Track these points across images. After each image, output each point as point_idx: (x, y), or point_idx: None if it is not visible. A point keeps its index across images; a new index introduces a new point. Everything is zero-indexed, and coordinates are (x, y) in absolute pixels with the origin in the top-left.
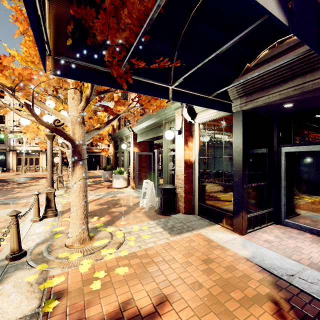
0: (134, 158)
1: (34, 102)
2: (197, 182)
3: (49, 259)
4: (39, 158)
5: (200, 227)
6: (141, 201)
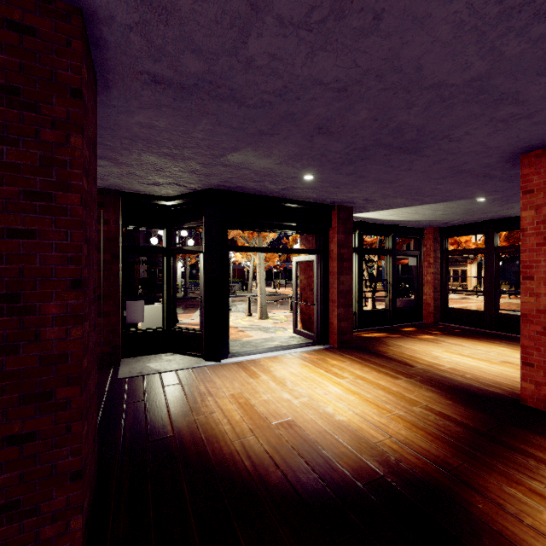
0: (301, 270)
1: None
2: None
3: None
4: (466, 270)
5: None
6: None
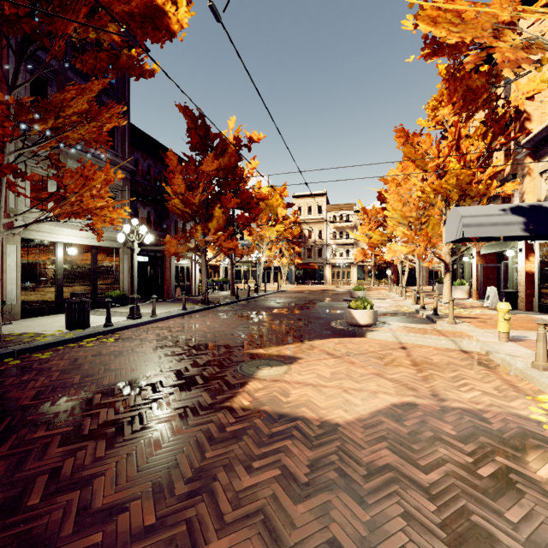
0: (478, 270)
1: (429, 247)
2: (537, 287)
3: (437, 310)
4: (350, 271)
5: (532, 314)
6: (485, 303)
